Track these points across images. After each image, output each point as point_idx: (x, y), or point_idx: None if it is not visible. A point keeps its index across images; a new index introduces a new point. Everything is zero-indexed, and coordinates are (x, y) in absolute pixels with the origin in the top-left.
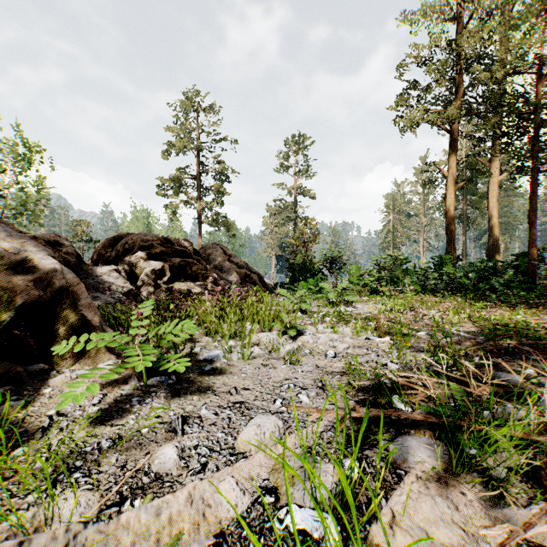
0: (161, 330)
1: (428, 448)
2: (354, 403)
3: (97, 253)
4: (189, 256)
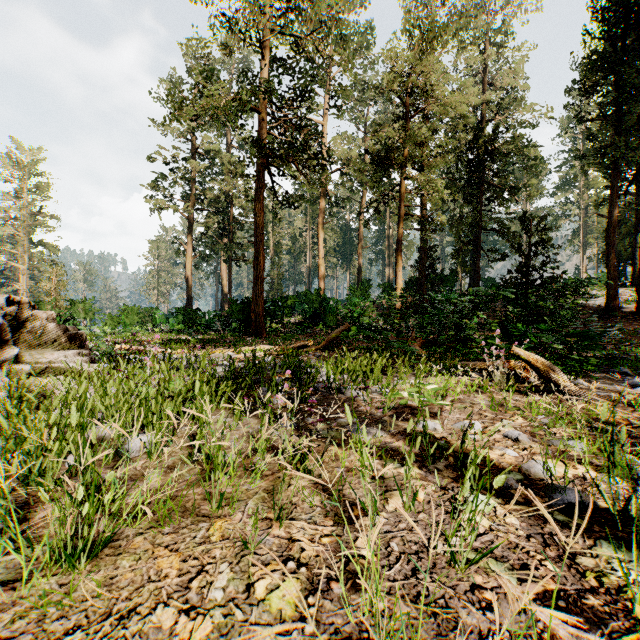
0: None
1: None
2: None
3: None
4: None
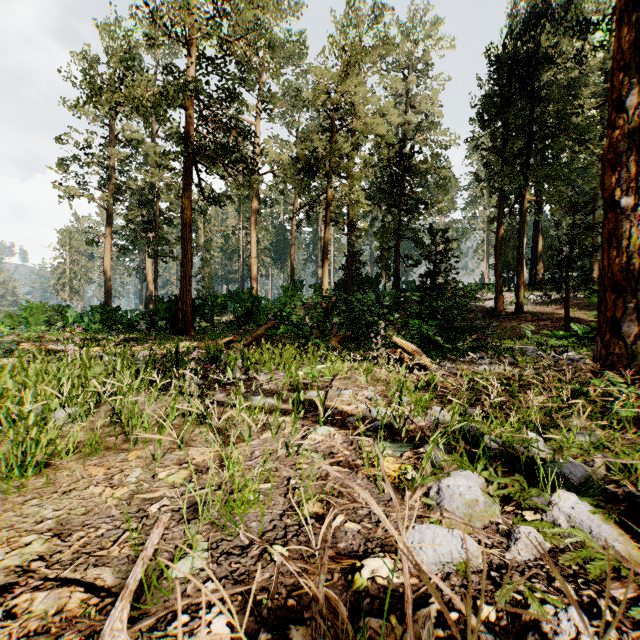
0: None
1: None
2: None
3: None
4: None
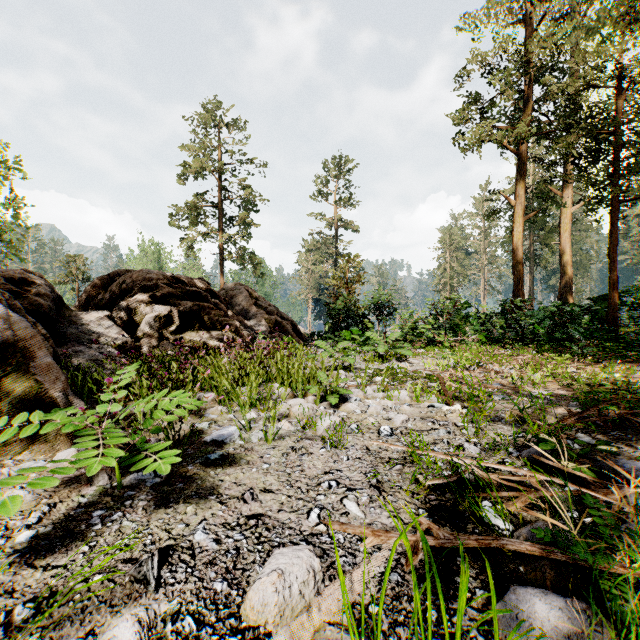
0: (139, 408)
1: (564, 618)
2: (429, 521)
3: (86, 295)
4: (204, 299)
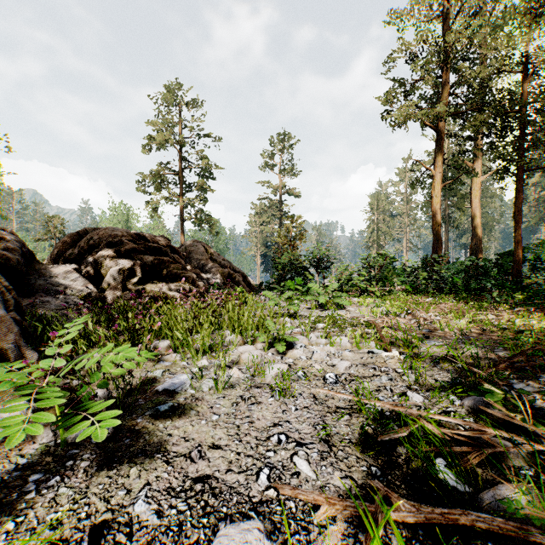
0: (80, 365)
1: None
2: (386, 488)
3: (57, 250)
4: (164, 254)
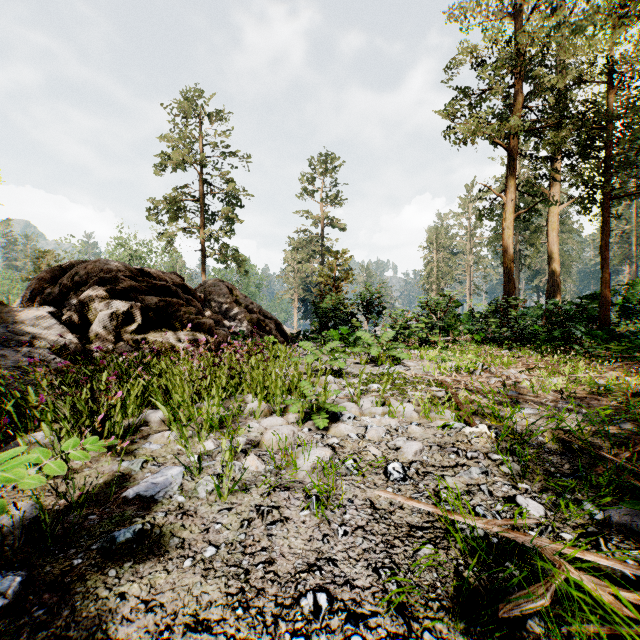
0: None
1: None
2: None
3: (31, 288)
4: (174, 295)
